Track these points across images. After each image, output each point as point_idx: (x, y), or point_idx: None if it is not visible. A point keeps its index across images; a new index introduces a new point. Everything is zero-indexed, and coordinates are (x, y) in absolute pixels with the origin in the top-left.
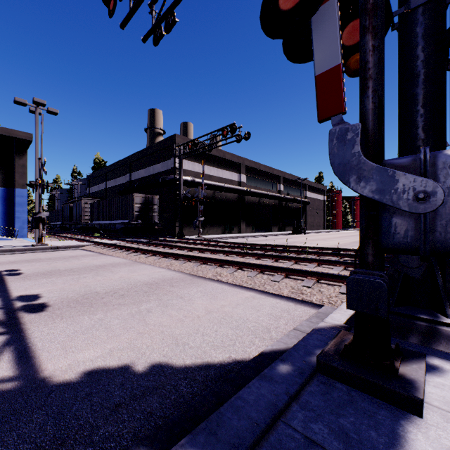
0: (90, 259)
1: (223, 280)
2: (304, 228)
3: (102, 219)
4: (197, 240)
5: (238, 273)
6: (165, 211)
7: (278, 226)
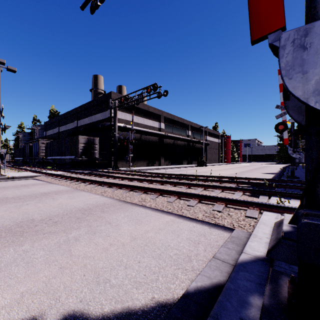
0: (38, 187)
1: (147, 205)
2: (206, 162)
3: (54, 155)
4: (127, 171)
5: (159, 199)
6: (104, 150)
7: (187, 160)
